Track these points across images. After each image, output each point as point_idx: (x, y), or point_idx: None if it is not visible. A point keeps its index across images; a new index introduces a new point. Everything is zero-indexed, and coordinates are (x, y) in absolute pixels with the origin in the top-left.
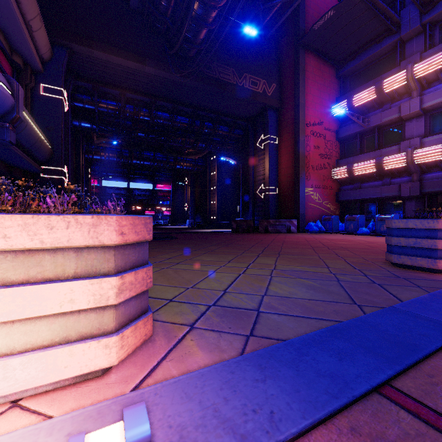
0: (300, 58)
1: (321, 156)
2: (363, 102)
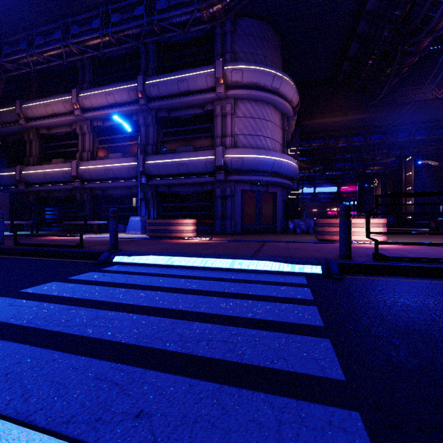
0: None
1: None
2: None
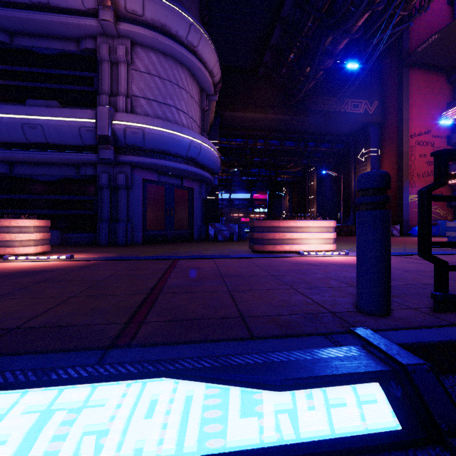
0: (403, 77)
1: (428, 163)
2: None
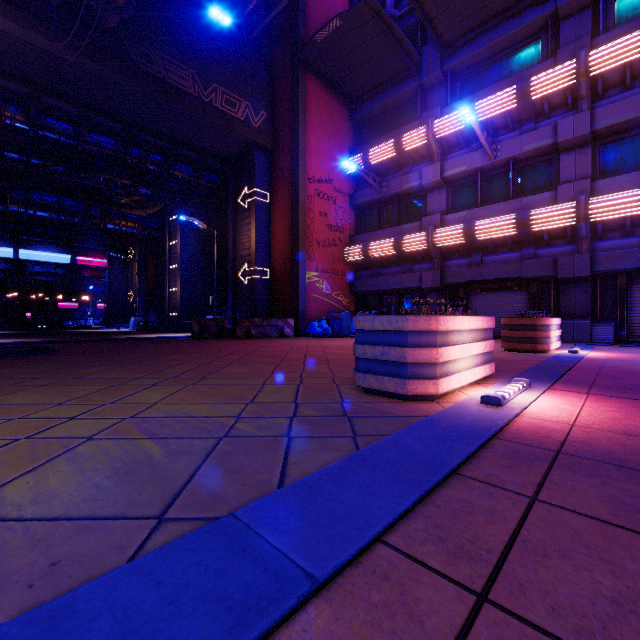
0: (300, 80)
1: (330, 228)
2: (381, 160)
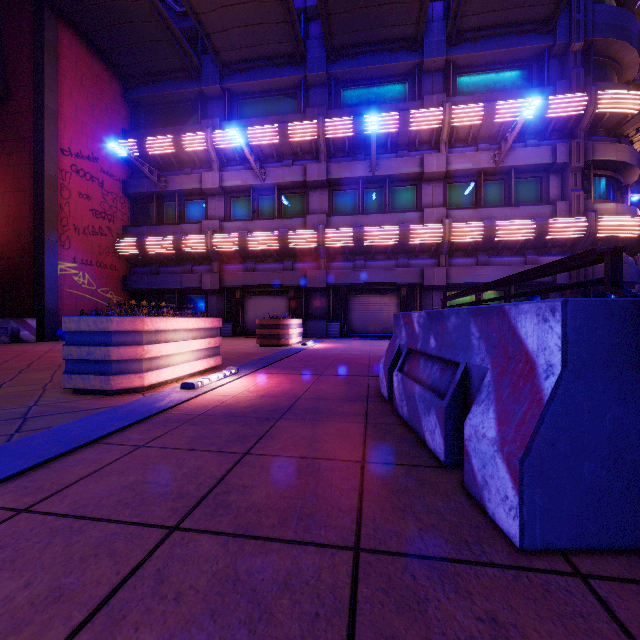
0: (47, 24)
1: (95, 213)
2: (160, 152)
